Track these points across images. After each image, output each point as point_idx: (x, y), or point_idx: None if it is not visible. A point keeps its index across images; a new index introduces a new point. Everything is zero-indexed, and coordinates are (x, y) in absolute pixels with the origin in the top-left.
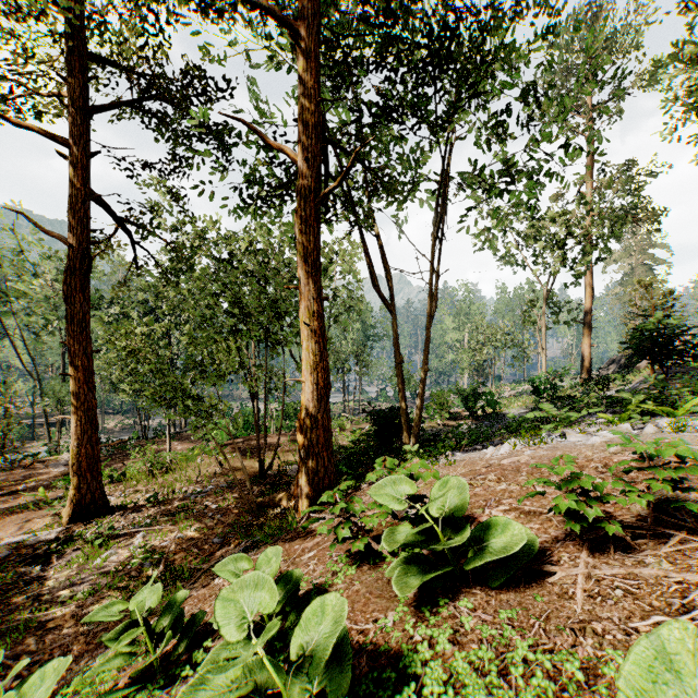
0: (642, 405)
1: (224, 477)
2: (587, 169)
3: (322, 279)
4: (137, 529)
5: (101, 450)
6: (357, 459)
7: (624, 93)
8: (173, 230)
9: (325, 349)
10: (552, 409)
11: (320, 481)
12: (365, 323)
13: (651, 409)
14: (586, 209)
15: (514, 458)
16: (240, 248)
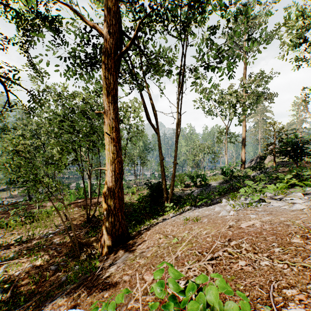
0: (291, 180)
1: (66, 223)
2: (243, 74)
3: (123, 119)
4: (2, 263)
5: (3, 208)
6: (140, 212)
7: (259, 41)
8: (44, 91)
9: (119, 150)
10: (253, 184)
11: (116, 231)
12: (145, 142)
13: (296, 182)
14: (245, 91)
15: (249, 222)
16: (79, 100)
